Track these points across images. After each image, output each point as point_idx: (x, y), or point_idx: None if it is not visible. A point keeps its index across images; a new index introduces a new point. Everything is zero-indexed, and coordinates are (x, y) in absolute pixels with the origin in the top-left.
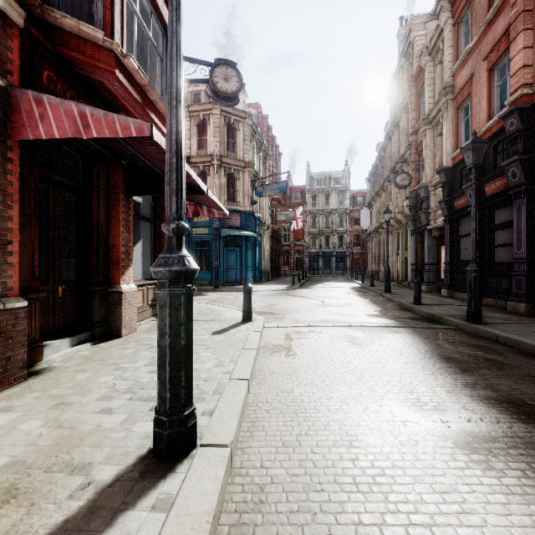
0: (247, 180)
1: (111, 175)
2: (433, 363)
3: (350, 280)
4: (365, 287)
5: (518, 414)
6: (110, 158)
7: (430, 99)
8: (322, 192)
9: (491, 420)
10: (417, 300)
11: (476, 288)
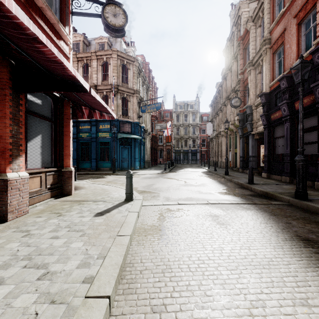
0: (135, 102)
1: None
2: (299, 247)
3: (200, 167)
4: (211, 171)
5: None
6: None
7: (253, 50)
8: (182, 113)
9: None
10: (251, 181)
11: (303, 173)
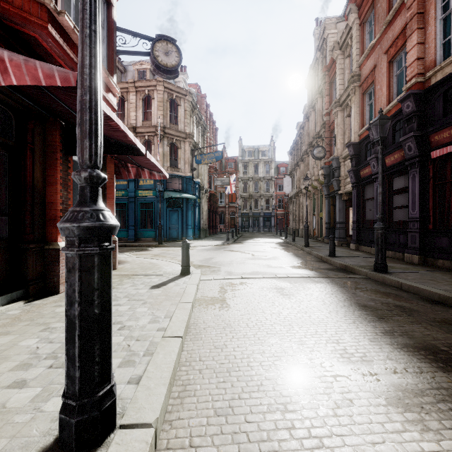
0: (187, 150)
1: (48, 133)
2: (353, 311)
3: (275, 236)
4: (288, 242)
5: (436, 361)
6: (47, 117)
7: (340, 86)
8: (252, 163)
9: (414, 370)
10: (332, 253)
11: (382, 243)
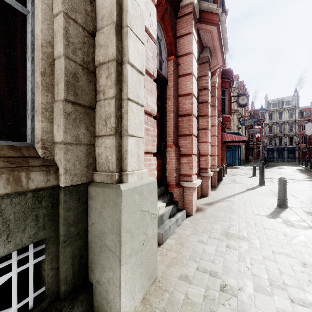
0: (235, 118)
1: None
2: None
3: (297, 165)
4: (306, 169)
5: None
6: None
7: None
8: (276, 111)
9: None
10: None
11: None
